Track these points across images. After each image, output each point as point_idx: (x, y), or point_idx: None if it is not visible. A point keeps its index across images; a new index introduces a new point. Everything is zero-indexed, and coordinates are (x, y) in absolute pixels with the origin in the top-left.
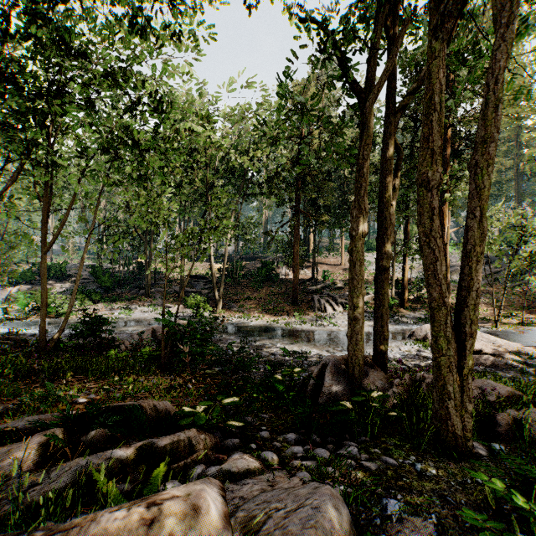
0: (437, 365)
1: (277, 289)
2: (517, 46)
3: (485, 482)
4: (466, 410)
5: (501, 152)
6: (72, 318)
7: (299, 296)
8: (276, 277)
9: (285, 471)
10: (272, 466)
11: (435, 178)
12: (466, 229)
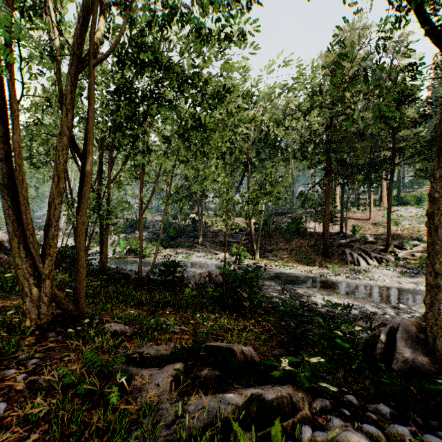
0: None
1: (306, 241)
2: None
3: None
4: None
5: None
6: (152, 259)
7: (329, 249)
8: (305, 231)
9: None
10: None
11: None
12: None
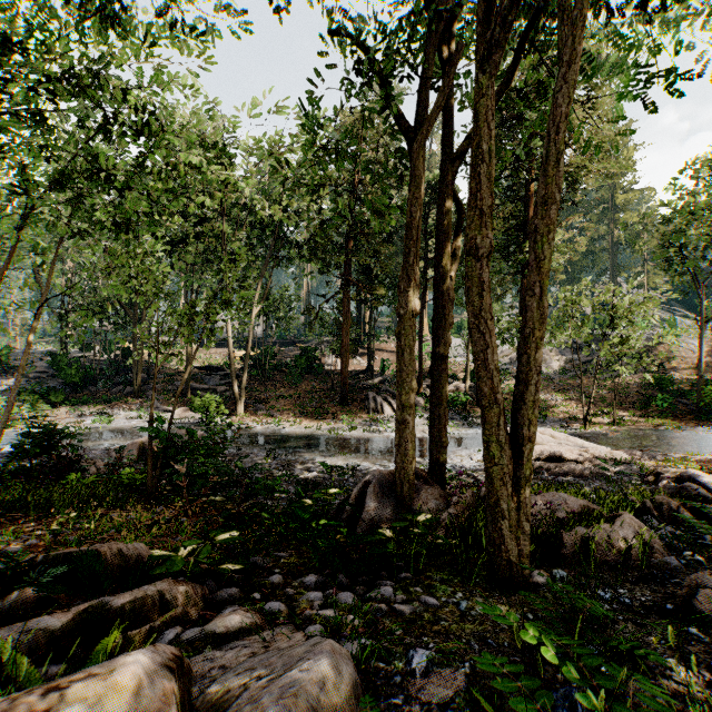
0: (489, 477)
1: (321, 384)
2: (607, 89)
3: (494, 618)
4: (524, 531)
5: (595, 216)
6: (17, 430)
7: (350, 394)
8: (320, 368)
9: (292, 625)
10: (277, 621)
11: (485, 245)
12: (524, 309)
